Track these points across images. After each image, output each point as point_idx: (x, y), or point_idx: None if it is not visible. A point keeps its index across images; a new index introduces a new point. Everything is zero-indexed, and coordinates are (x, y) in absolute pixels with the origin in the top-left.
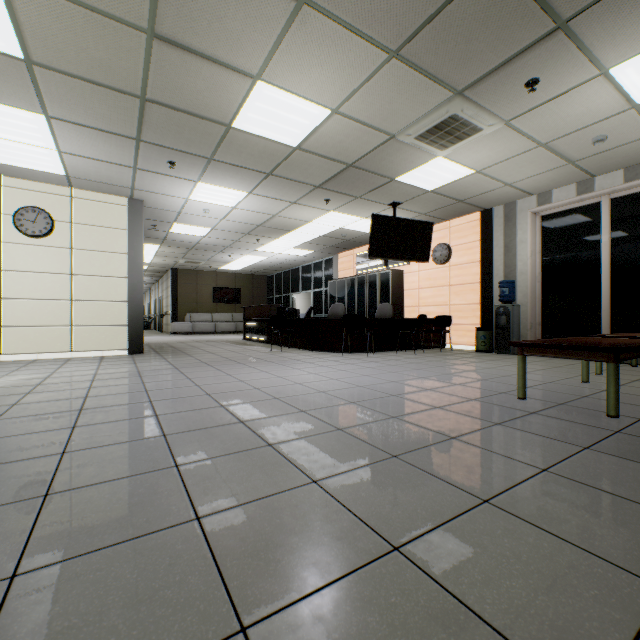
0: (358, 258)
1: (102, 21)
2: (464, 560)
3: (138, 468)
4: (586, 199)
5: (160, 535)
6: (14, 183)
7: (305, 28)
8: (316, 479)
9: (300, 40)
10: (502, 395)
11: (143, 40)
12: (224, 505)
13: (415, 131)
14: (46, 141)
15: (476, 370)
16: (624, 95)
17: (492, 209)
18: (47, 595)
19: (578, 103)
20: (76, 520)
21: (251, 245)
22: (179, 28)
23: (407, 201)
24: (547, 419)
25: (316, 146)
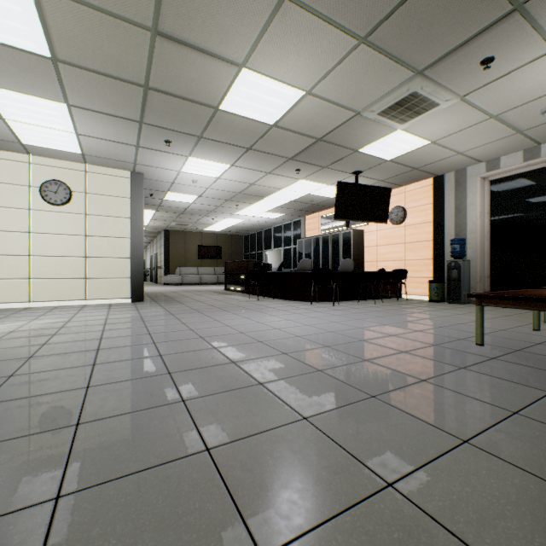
0: (323, 220)
1: (115, 23)
2: (456, 499)
3: (151, 402)
4: (532, 165)
5: (177, 464)
6: (40, 161)
7: (285, 21)
8: (306, 416)
9: (281, 31)
10: (461, 341)
11: (148, 37)
12: (229, 438)
13: (378, 108)
14: (67, 125)
15: (432, 318)
16: None
17: (444, 175)
18: (87, 516)
19: (529, 78)
20: (104, 448)
21: (231, 210)
22: (178, 26)
23: (368, 170)
24: (508, 364)
25: (290, 123)
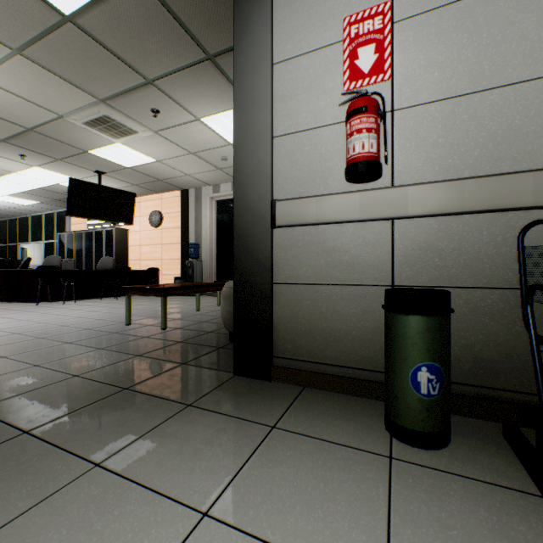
0: None
1: None
2: None
3: None
4: None
5: None
6: None
7: None
8: None
9: None
10: (120, 324)
11: None
12: None
13: (80, 118)
14: None
15: (142, 308)
16: (221, 136)
17: (188, 190)
18: None
19: (197, 133)
20: None
21: None
22: None
23: (113, 172)
24: (116, 335)
25: None
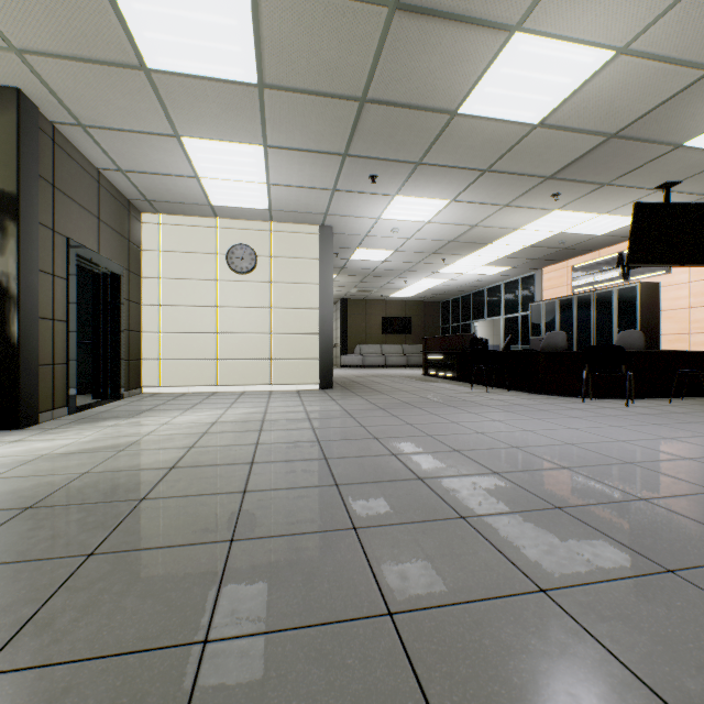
0: (575, 271)
1: (342, 7)
2: None
3: (482, 582)
4: None
5: None
6: (226, 224)
7: None
8: None
9: None
10: None
11: (382, 18)
12: None
13: None
14: (259, 175)
15: None
16: None
17: None
18: None
19: None
20: (482, 698)
21: (433, 266)
22: None
23: (688, 178)
24: None
25: (568, 116)
